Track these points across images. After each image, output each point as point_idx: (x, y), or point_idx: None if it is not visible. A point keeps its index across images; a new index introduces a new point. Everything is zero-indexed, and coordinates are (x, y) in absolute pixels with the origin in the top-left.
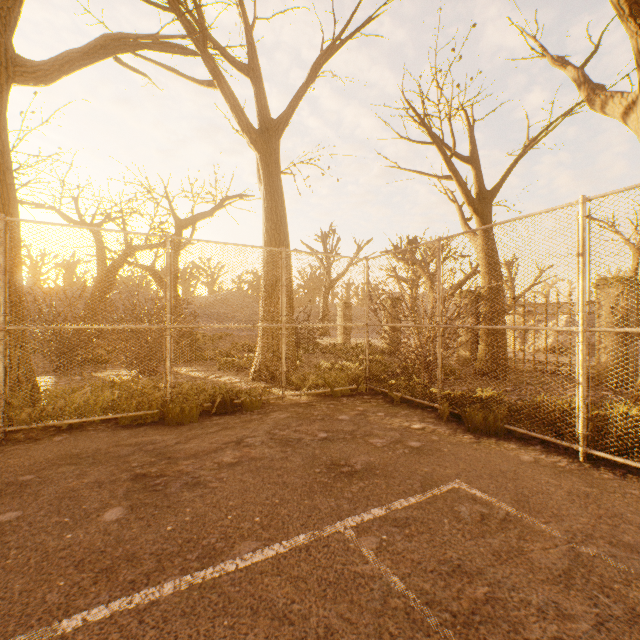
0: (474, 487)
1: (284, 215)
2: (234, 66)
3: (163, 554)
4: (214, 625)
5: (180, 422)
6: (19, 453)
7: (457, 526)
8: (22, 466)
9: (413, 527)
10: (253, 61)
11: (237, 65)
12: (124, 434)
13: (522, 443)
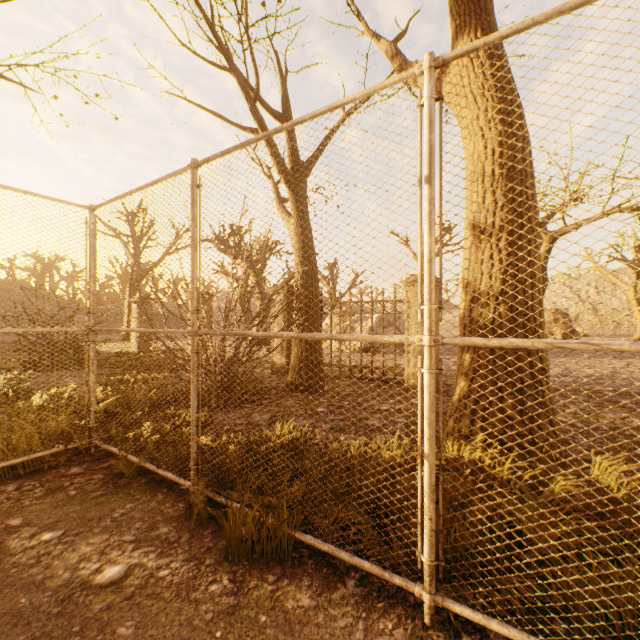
0: None
1: None
2: None
3: None
4: None
5: None
6: None
7: None
8: None
9: None
10: None
11: None
12: None
13: (324, 576)
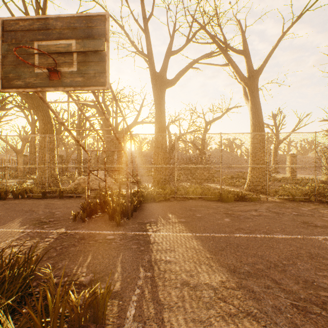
0: None
1: (261, 114)
2: (236, 53)
3: (250, 230)
4: (277, 244)
5: (226, 201)
6: (184, 203)
7: None
8: (188, 206)
9: None
10: (245, 47)
11: (237, 52)
12: (209, 202)
13: None
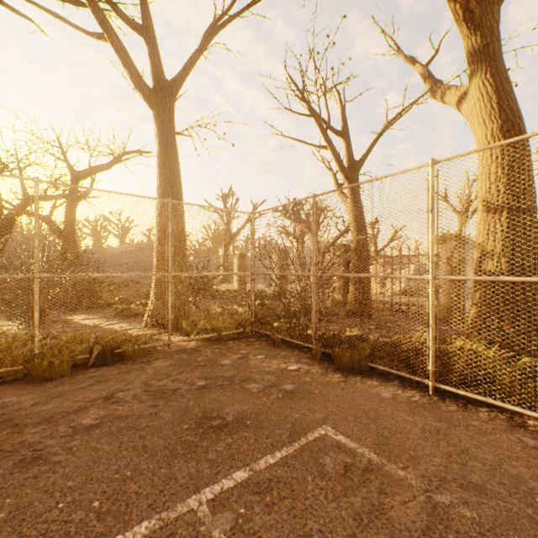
0: (340, 432)
1: (178, 171)
2: (127, 23)
3: None
4: None
5: (49, 377)
6: None
7: (321, 484)
8: None
9: (275, 492)
10: (147, 22)
11: (130, 23)
12: None
13: (383, 379)
